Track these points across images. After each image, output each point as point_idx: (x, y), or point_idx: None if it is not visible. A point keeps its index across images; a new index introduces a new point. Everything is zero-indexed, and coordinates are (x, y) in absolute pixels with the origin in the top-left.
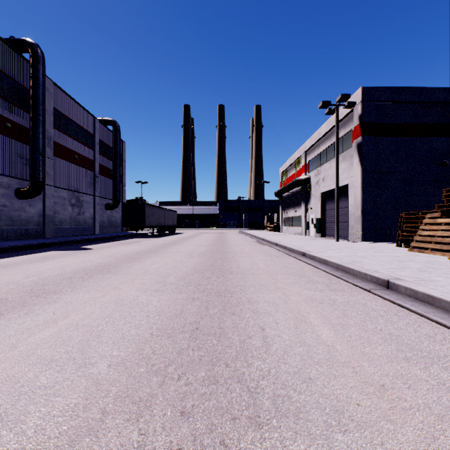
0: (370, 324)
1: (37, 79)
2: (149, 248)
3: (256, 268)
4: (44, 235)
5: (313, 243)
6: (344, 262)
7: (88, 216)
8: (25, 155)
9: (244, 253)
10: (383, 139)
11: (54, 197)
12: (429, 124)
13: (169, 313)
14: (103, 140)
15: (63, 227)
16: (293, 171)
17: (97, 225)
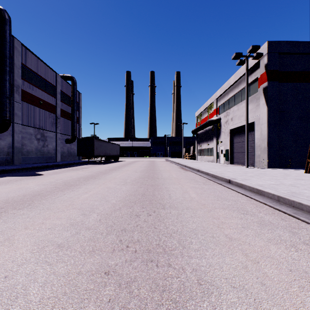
0: None
1: (4, 37)
2: (91, 174)
3: (189, 199)
4: (13, 163)
5: (229, 170)
6: (286, 194)
7: (51, 148)
8: None
9: (172, 179)
10: (285, 84)
11: (22, 133)
12: None
13: None
14: (63, 91)
15: (30, 156)
16: (206, 115)
17: (58, 155)
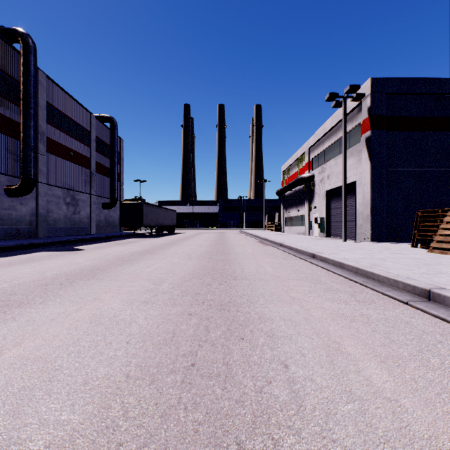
0: (432, 357)
1: (28, 70)
2: (145, 249)
3: (263, 273)
4: (37, 235)
5: (320, 243)
6: (364, 266)
7: (84, 215)
8: (16, 150)
9: (247, 254)
10: (394, 133)
11: (47, 195)
12: (442, 117)
13: (156, 338)
14: (99, 138)
15: (57, 227)
16: (296, 169)
17: (93, 224)
